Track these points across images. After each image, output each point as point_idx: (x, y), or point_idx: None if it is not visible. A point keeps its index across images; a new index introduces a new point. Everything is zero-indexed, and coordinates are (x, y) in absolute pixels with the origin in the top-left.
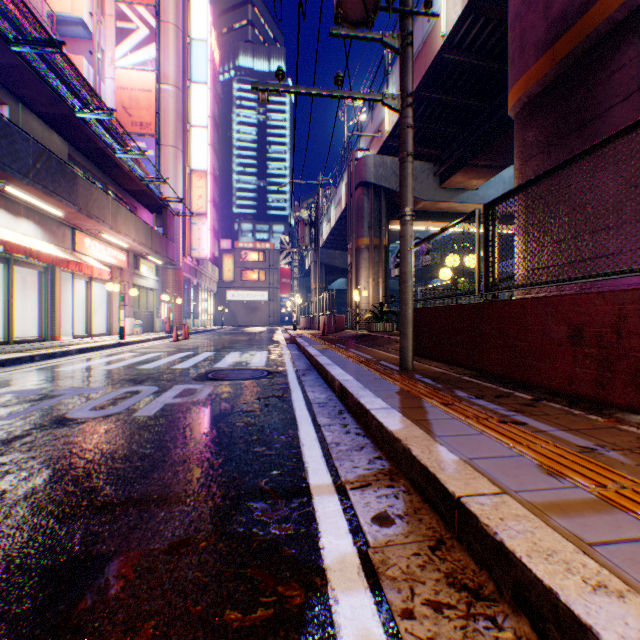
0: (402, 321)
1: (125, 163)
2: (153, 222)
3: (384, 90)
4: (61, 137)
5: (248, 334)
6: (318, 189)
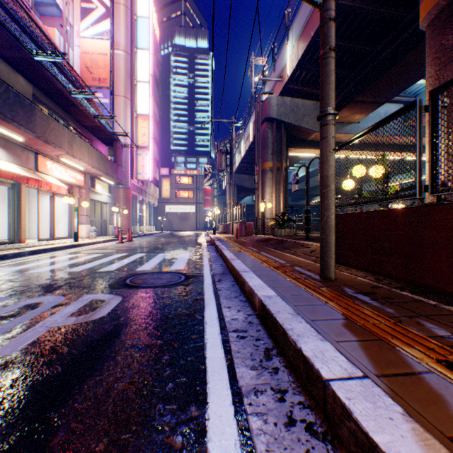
0: (324, 227)
1: (80, 102)
2: (107, 152)
3: (285, 43)
4: (26, 79)
5: (179, 237)
6: (232, 126)
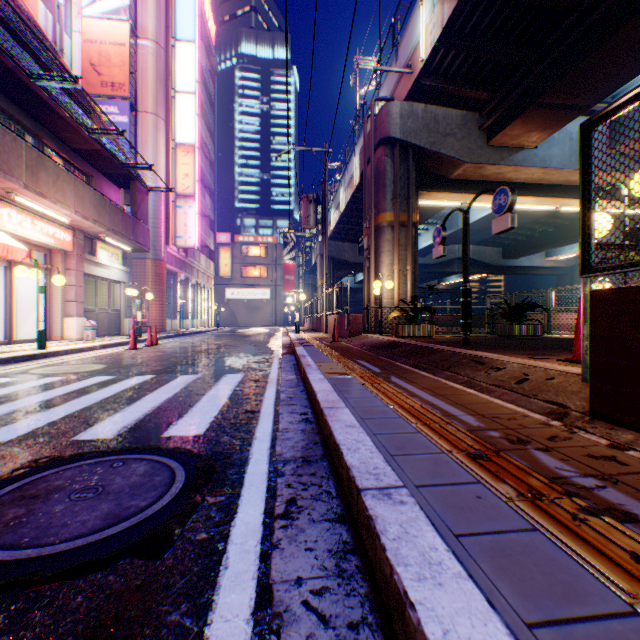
0: None
1: (55, 99)
2: (121, 199)
3: (417, 6)
4: None
5: (240, 337)
6: (326, 158)
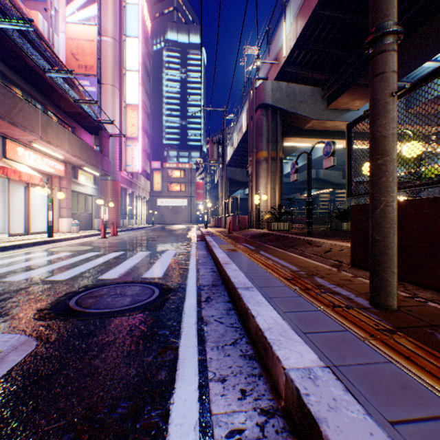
0: (379, 222)
1: (56, 83)
2: (92, 142)
3: (281, 22)
4: None
5: (168, 231)
6: (224, 115)
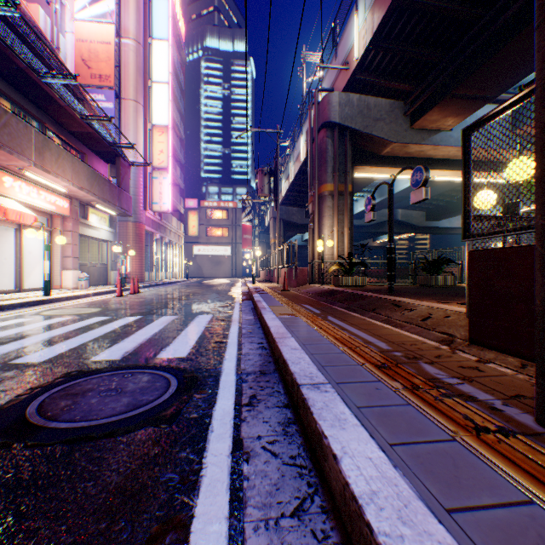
0: None
1: (57, 93)
2: (108, 172)
3: (352, 15)
4: None
5: (206, 287)
6: (277, 138)
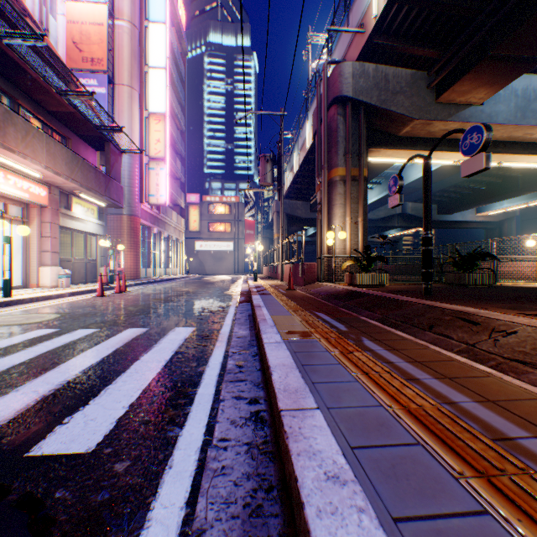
0: None
1: (24, 59)
2: (97, 160)
3: None
4: None
5: (204, 284)
6: (281, 121)
